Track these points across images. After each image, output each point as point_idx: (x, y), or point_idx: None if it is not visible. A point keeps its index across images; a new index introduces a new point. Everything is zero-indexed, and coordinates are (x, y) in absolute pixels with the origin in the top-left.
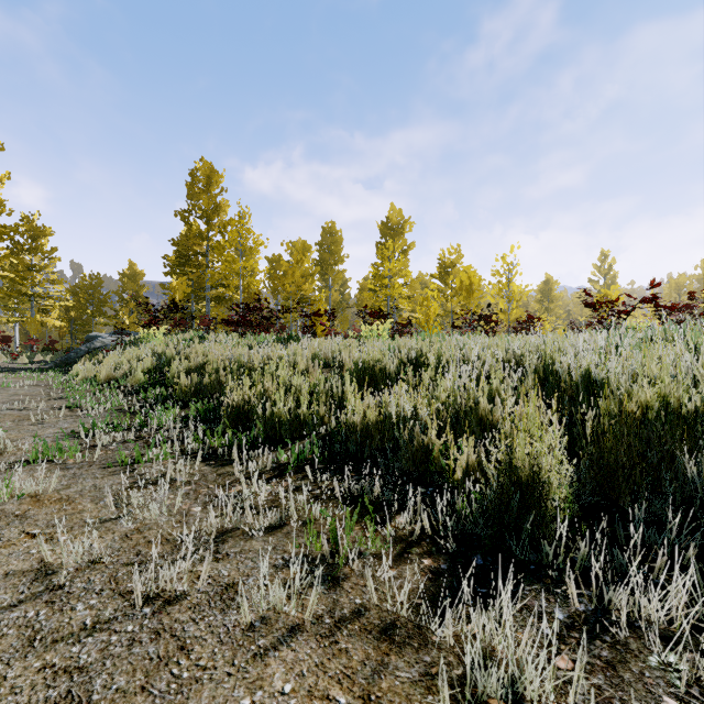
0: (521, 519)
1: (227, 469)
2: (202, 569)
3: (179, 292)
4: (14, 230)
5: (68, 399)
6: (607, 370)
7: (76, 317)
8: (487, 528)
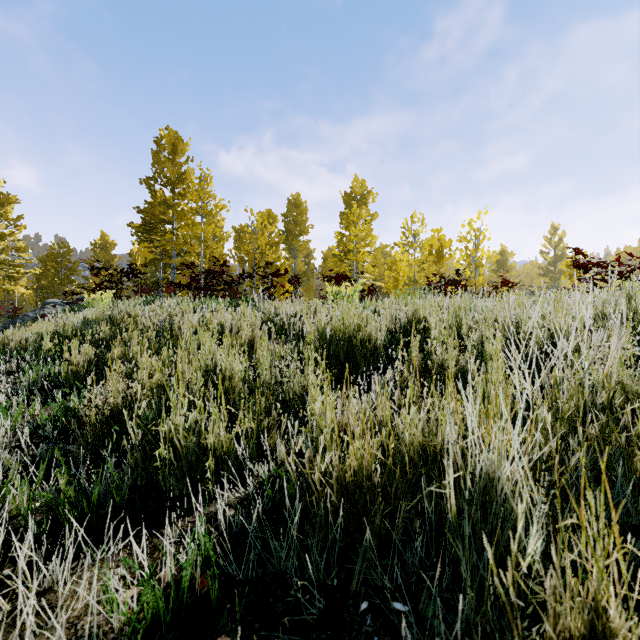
0: None
1: None
2: None
3: (141, 258)
4: None
5: None
6: None
7: (47, 285)
8: None
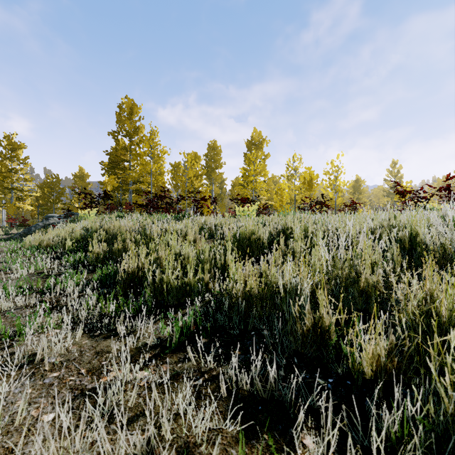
0: None
1: (108, 343)
2: None
3: (110, 186)
4: None
5: (3, 264)
6: None
7: (43, 204)
8: None
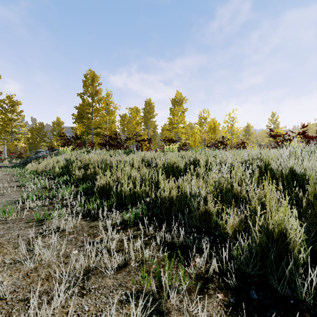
0: (277, 264)
1: (95, 223)
2: (69, 310)
3: (79, 130)
4: (3, 102)
5: (19, 182)
6: (304, 168)
7: (32, 142)
8: (253, 268)
